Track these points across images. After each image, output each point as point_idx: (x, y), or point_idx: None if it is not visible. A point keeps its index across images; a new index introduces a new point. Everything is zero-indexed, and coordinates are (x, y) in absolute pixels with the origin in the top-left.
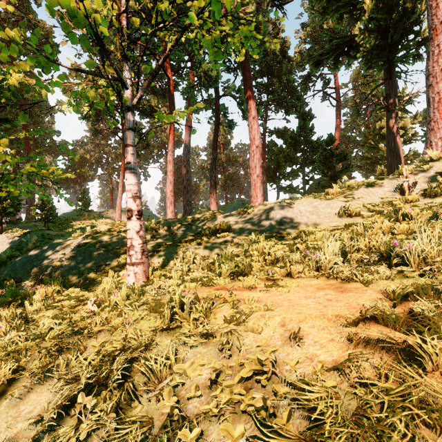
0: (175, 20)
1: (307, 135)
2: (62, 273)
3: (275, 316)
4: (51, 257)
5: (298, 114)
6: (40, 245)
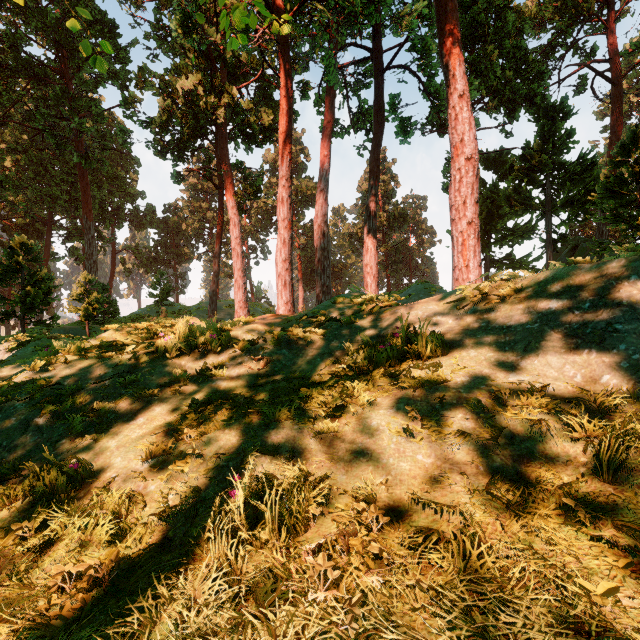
0: None
1: (558, 149)
2: None
3: None
4: None
5: (536, 113)
6: None
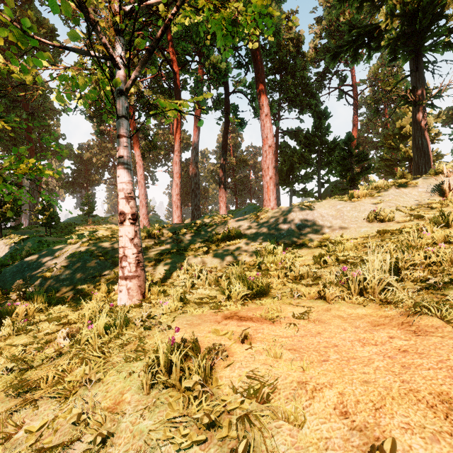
0: None
1: (323, 134)
2: (51, 286)
3: (324, 388)
4: (43, 266)
5: (313, 113)
6: (34, 253)
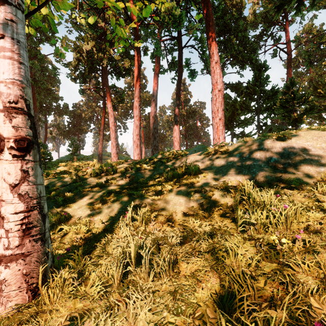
0: None
1: (262, 84)
2: None
3: None
4: None
5: (253, 67)
6: None
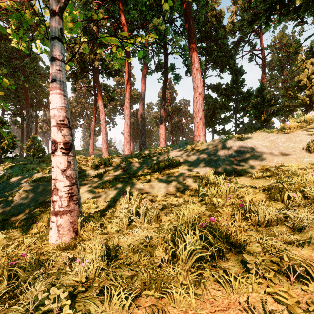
0: None
1: (239, 87)
2: (10, 209)
3: None
4: (14, 189)
5: (231, 71)
6: (11, 178)
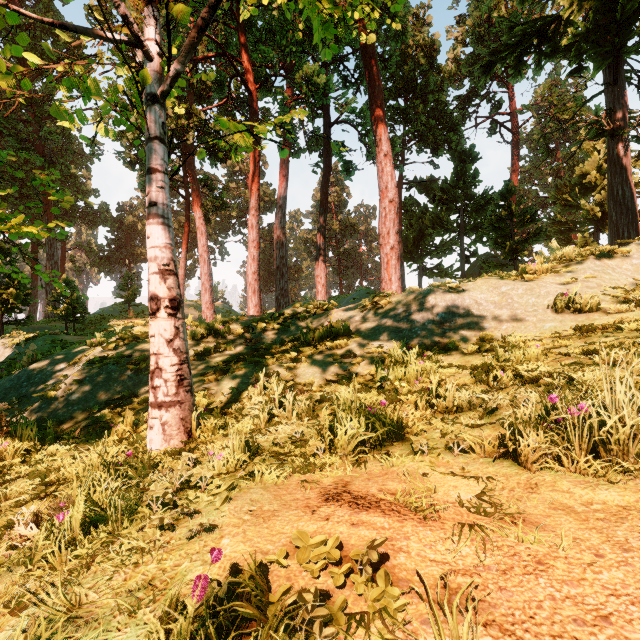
0: (263, 9)
1: (468, 185)
2: (55, 412)
3: None
4: (50, 380)
5: (453, 155)
6: (39, 359)
